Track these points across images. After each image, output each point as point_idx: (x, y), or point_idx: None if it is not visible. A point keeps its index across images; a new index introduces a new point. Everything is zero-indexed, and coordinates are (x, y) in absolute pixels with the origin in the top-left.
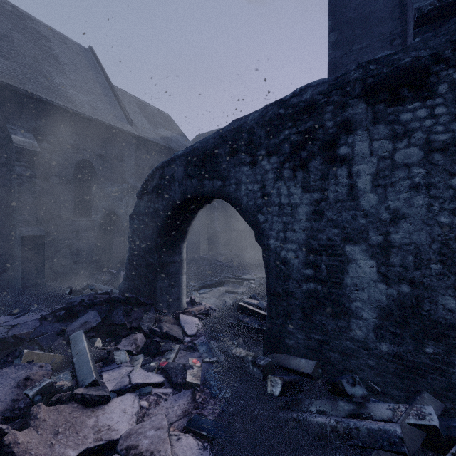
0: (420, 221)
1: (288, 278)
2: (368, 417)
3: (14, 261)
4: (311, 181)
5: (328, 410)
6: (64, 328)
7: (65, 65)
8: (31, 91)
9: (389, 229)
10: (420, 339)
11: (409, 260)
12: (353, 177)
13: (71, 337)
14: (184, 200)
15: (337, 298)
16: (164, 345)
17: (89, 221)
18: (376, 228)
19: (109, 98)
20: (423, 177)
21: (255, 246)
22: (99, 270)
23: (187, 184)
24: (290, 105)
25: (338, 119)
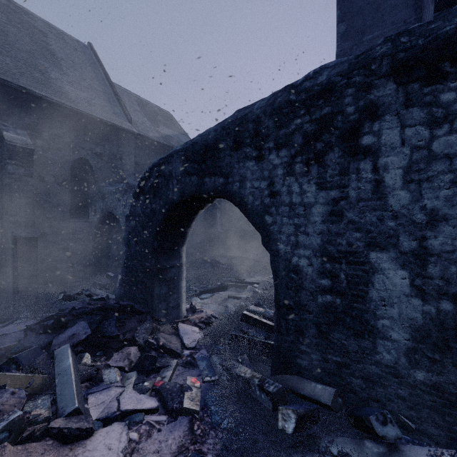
0: None
1: (300, 289)
2: None
3: (6, 264)
4: (327, 176)
5: (353, 451)
6: (50, 341)
7: (62, 61)
8: (25, 86)
9: (425, 233)
10: None
11: (452, 271)
12: (380, 171)
13: (56, 352)
14: (182, 200)
15: (359, 314)
16: (160, 361)
17: (86, 222)
18: (409, 232)
19: (108, 95)
20: None
21: (258, 247)
22: (97, 273)
23: (186, 182)
24: (302, 90)
25: (361, 103)
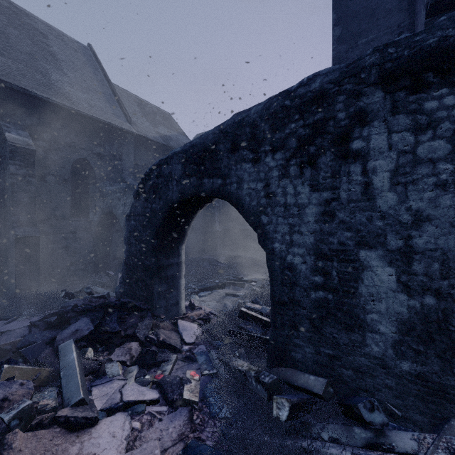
0: (448, 224)
1: (294, 286)
2: (389, 449)
3: (8, 262)
4: (320, 179)
5: (342, 437)
6: (54, 337)
7: (62, 62)
8: (26, 88)
9: (410, 232)
10: (448, 358)
11: (434, 268)
12: (369, 174)
13: (60, 347)
14: (182, 200)
15: (350, 308)
16: (160, 355)
17: (86, 222)
18: (395, 231)
19: (107, 96)
20: (451, 173)
21: (256, 246)
22: (97, 271)
23: (185, 183)
24: (297, 96)
25: (352, 109)
